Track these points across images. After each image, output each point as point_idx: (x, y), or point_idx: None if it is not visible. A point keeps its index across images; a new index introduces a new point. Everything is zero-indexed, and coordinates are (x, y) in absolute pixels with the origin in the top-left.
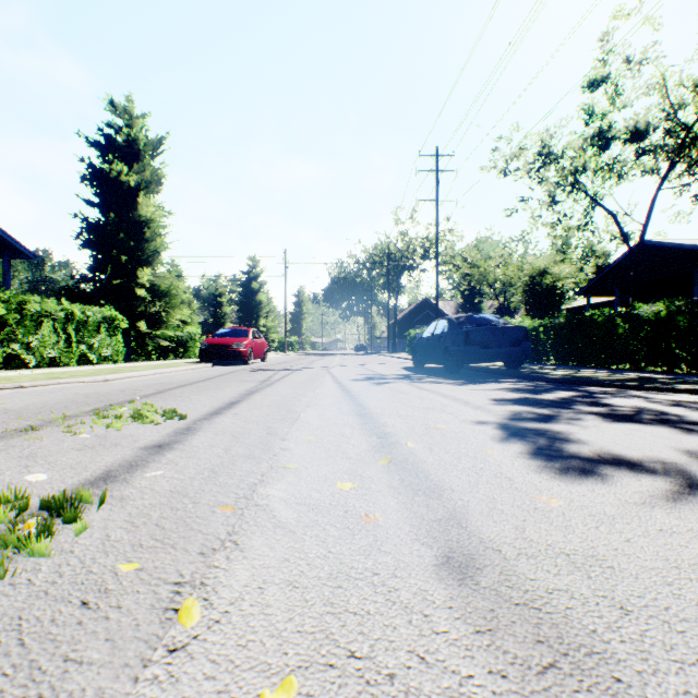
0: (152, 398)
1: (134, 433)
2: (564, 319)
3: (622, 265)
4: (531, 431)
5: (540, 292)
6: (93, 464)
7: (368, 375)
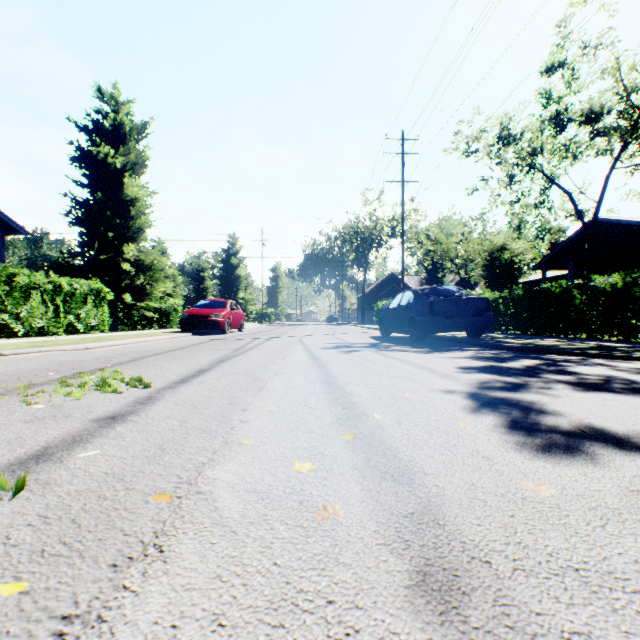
0: (124, 366)
1: (92, 403)
2: (523, 290)
3: (575, 241)
4: (502, 401)
5: (499, 267)
6: (33, 438)
7: (337, 344)
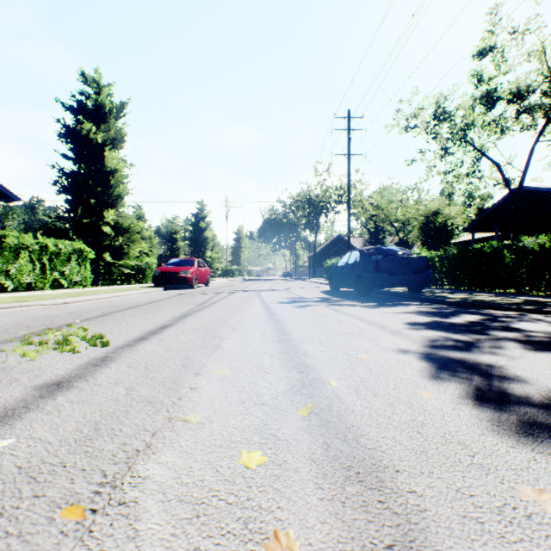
0: (92, 321)
1: (45, 364)
2: (457, 250)
3: (501, 207)
4: (459, 363)
5: (433, 229)
6: None
7: (291, 298)
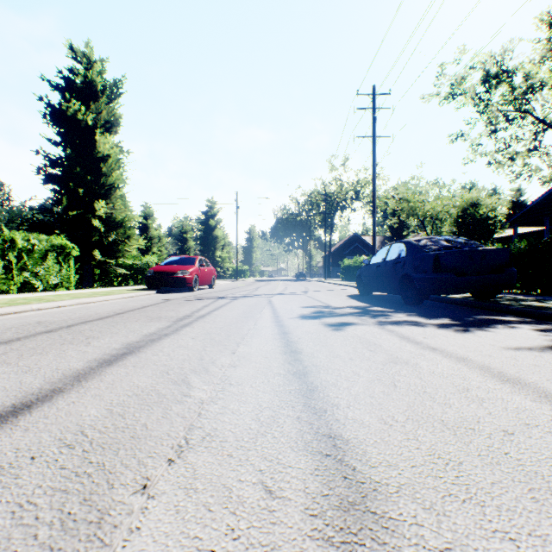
0: None
1: None
2: (526, 243)
3: None
4: None
5: (472, 222)
6: None
7: (315, 308)
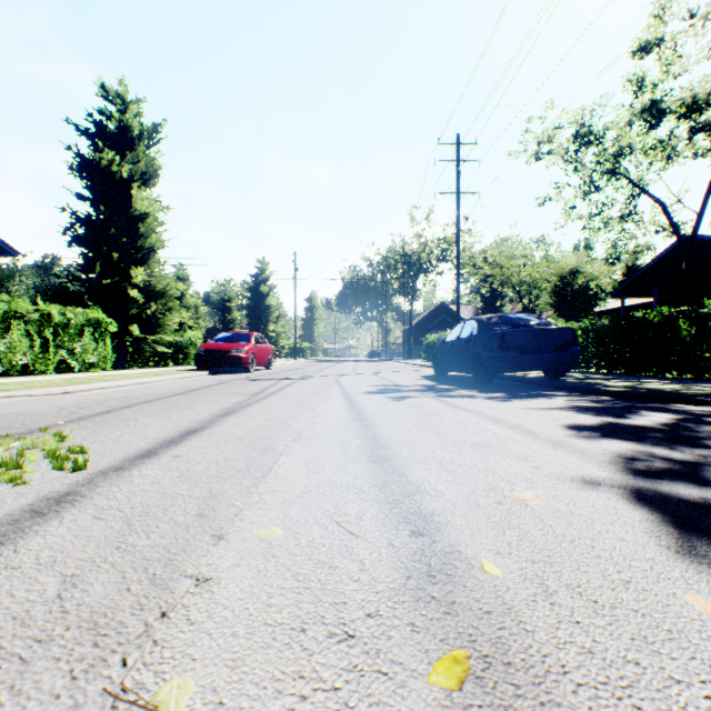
0: (84, 422)
1: None
2: (609, 320)
3: (662, 263)
4: (710, 512)
5: (571, 293)
6: None
7: (383, 386)
